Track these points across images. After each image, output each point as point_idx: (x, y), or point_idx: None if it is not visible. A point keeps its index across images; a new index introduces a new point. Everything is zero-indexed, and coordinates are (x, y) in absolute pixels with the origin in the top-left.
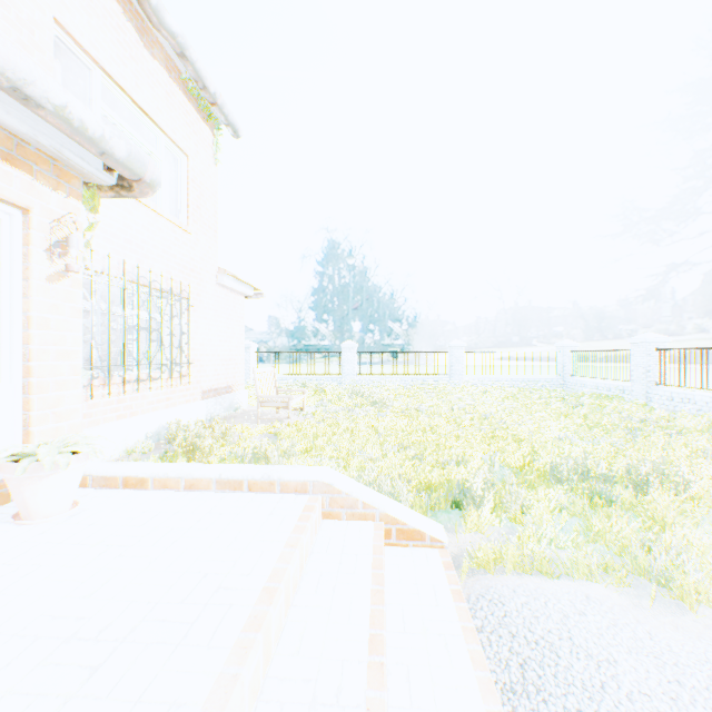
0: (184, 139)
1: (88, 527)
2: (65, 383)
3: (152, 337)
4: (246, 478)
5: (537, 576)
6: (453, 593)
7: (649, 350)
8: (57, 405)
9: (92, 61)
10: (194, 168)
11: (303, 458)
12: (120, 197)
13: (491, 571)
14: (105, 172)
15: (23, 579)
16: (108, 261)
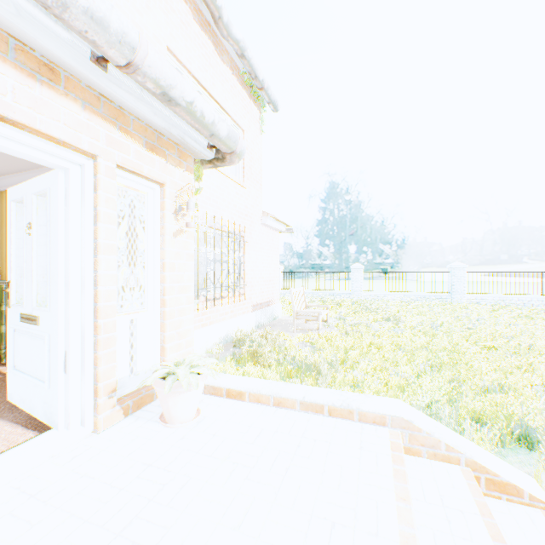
0: (241, 119)
1: (213, 438)
2: (183, 310)
3: (216, 264)
4: (326, 404)
5: None
6: None
7: None
8: (179, 327)
9: (187, 72)
10: (247, 139)
11: (343, 371)
12: (215, 167)
13: None
14: (208, 150)
15: (181, 491)
16: (196, 214)
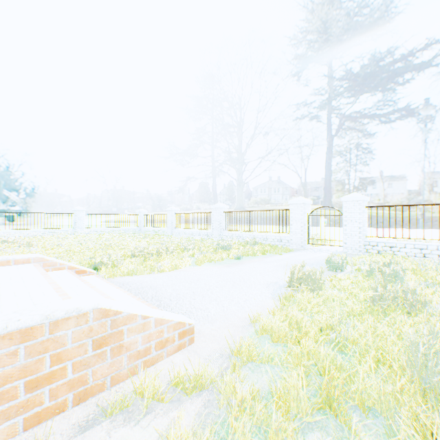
0: None
1: None
2: None
3: None
4: None
5: (127, 276)
6: (102, 279)
7: (173, 214)
8: None
9: None
10: None
11: None
12: None
13: (112, 278)
14: None
15: None
16: None
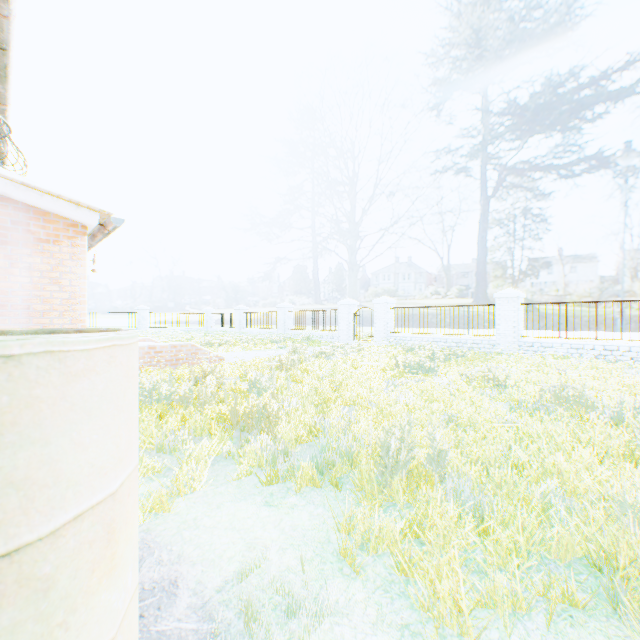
0: None
1: None
2: None
3: None
4: None
5: None
6: None
7: (241, 313)
8: None
9: None
10: None
11: None
12: None
13: None
14: None
15: None
16: None
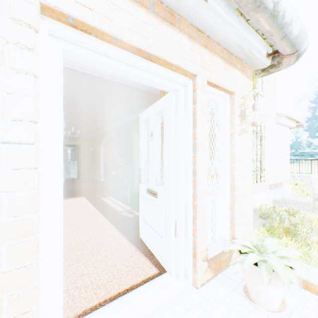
0: None
1: None
2: (244, 193)
3: None
4: None
5: None
6: None
7: None
8: (242, 207)
9: None
10: None
11: None
12: (266, 74)
13: None
14: (265, 59)
15: None
16: None
